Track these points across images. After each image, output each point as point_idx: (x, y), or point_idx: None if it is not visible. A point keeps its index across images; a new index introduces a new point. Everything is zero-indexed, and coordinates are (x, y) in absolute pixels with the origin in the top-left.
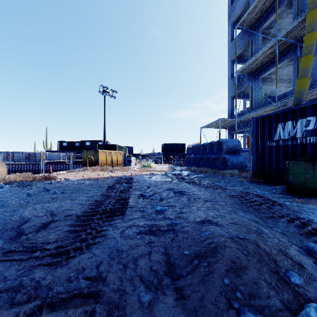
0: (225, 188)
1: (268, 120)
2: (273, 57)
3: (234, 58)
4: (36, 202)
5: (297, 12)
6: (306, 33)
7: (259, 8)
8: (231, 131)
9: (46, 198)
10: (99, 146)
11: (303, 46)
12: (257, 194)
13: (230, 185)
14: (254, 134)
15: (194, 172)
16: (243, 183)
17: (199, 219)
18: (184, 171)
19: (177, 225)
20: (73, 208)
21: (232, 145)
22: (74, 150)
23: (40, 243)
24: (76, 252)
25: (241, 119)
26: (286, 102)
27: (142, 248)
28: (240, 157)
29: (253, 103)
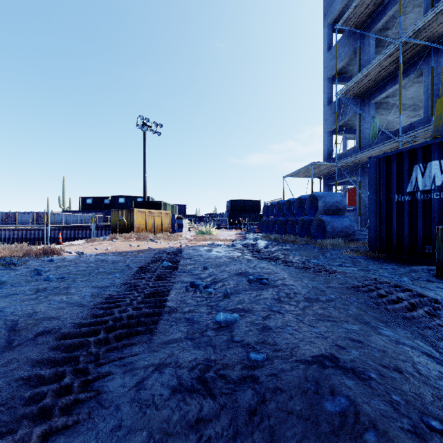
0: (332, 270)
1: (396, 160)
2: (392, 70)
3: (332, 75)
4: (2, 300)
5: (431, 0)
6: None
7: None
8: (328, 182)
9: (27, 290)
10: (136, 203)
11: None
12: (395, 284)
13: (337, 264)
14: (372, 184)
15: (275, 242)
16: (355, 259)
17: (309, 353)
18: (260, 240)
19: (261, 364)
20: (59, 315)
21: (332, 201)
22: (102, 209)
23: None
24: None
25: (345, 164)
26: (416, 135)
27: None
28: (345, 220)
29: (361, 140)
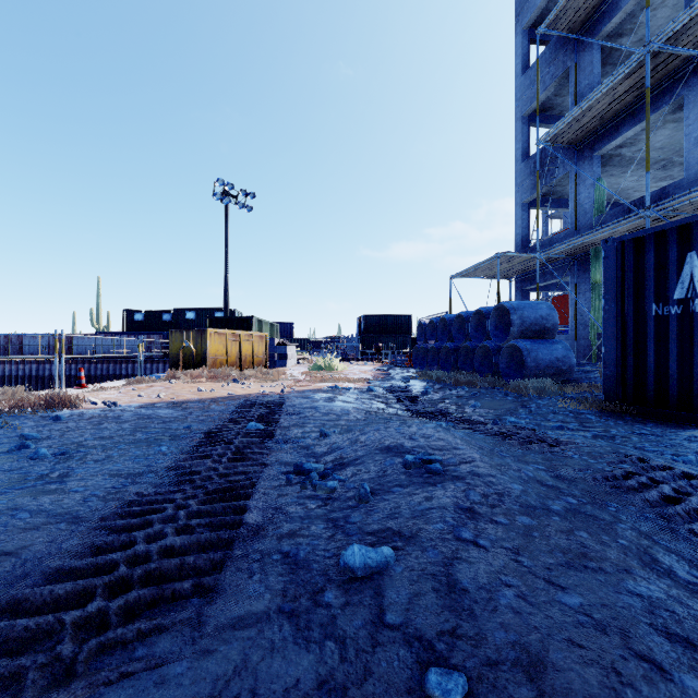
0: (551, 439)
1: (655, 244)
2: (632, 100)
3: (529, 111)
4: None
5: None
6: None
7: None
8: (523, 285)
9: None
10: (213, 320)
11: None
12: (684, 471)
13: (553, 425)
14: (609, 286)
15: (439, 384)
16: (582, 416)
17: (578, 685)
18: (414, 381)
19: None
20: (23, 546)
21: (534, 316)
22: (159, 330)
23: None
24: None
25: (552, 255)
26: (675, 207)
27: None
28: (556, 347)
29: (579, 217)
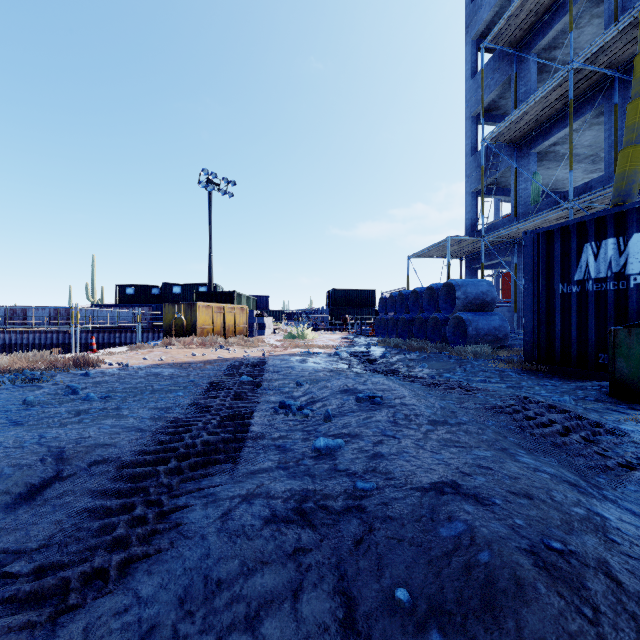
0: (470, 387)
1: (561, 236)
2: (561, 107)
3: (477, 112)
4: (35, 424)
5: (614, 10)
6: (639, 50)
7: (532, 5)
8: (472, 264)
9: (63, 412)
10: (199, 295)
11: (633, 79)
12: (549, 403)
13: (479, 379)
14: (528, 269)
15: (396, 349)
16: (505, 373)
17: (426, 480)
18: (375, 347)
19: (370, 494)
20: (115, 441)
21: (476, 292)
22: (148, 303)
23: (1, 551)
24: (88, 586)
25: (494, 238)
26: (592, 200)
27: (277, 574)
28: (494, 318)
29: (518, 205)
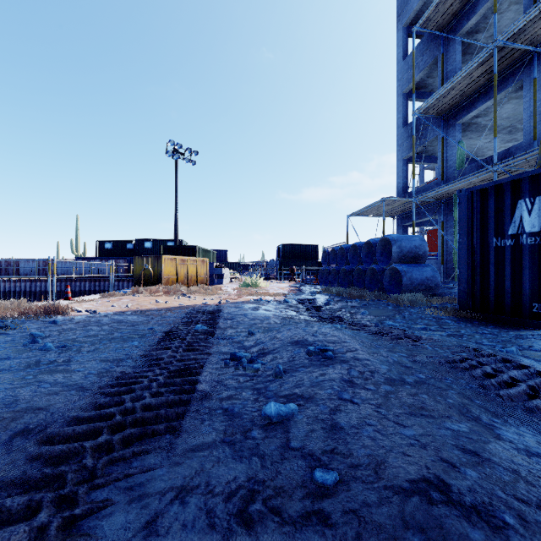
0: (415, 337)
1: (495, 193)
2: (484, 82)
3: (408, 89)
4: None
5: None
6: None
7: None
8: (403, 222)
9: (14, 364)
10: (166, 249)
11: None
12: (503, 357)
13: (419, 327)
14: (463, 224)
15: (338, 297)
16: (442, 321)
17: (403, 474)
18: (319, 295)
19: (332, 490)
20: (49, 404)
21: (409, 246)
22: (124, 256)
23: None
24: None
25: (424, 199)
26: (515, 164)
27: None
28: (426, 269)
29: (445, 170)
